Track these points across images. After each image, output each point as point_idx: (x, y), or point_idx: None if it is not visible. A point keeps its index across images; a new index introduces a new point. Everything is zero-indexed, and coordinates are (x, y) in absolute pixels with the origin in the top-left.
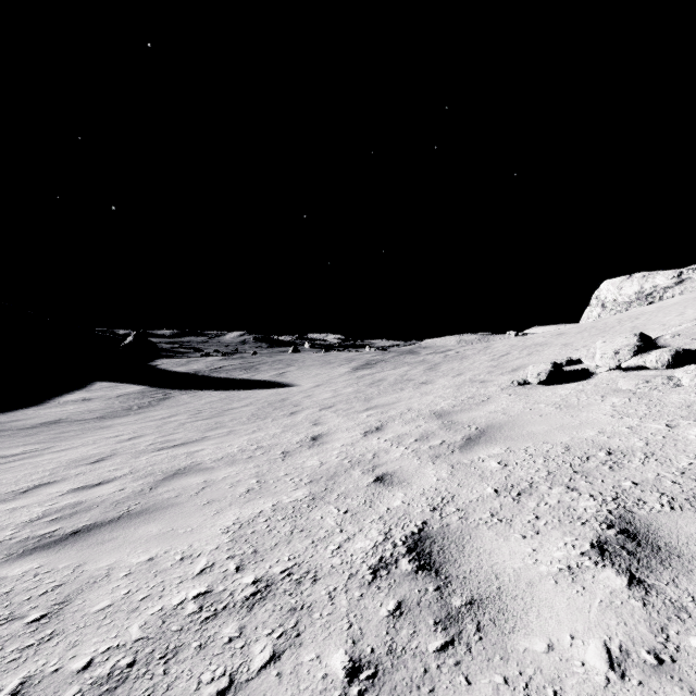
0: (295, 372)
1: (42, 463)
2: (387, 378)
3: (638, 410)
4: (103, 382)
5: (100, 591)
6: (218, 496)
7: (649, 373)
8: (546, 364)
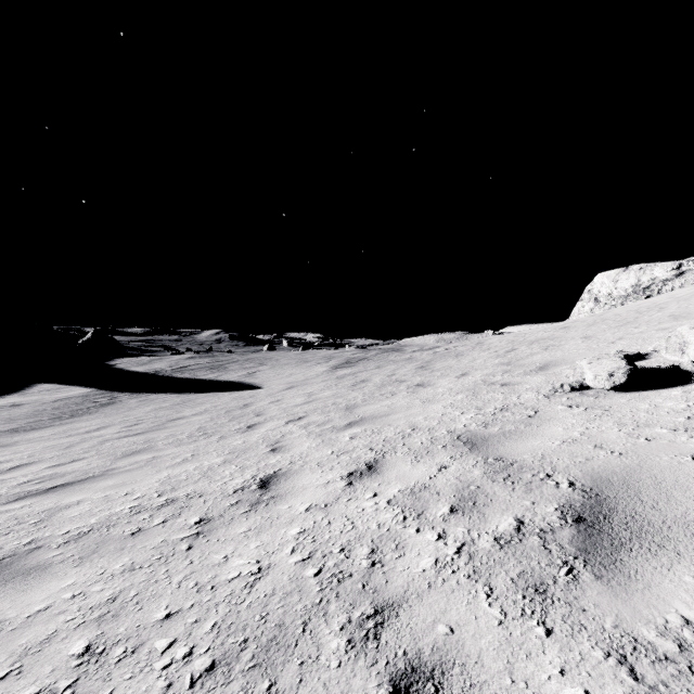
0: (267, 371)
1: None
2: (372, 379)
3: None
4: (46, 383)
5: None
6: None
7: None
8: (613, 360)
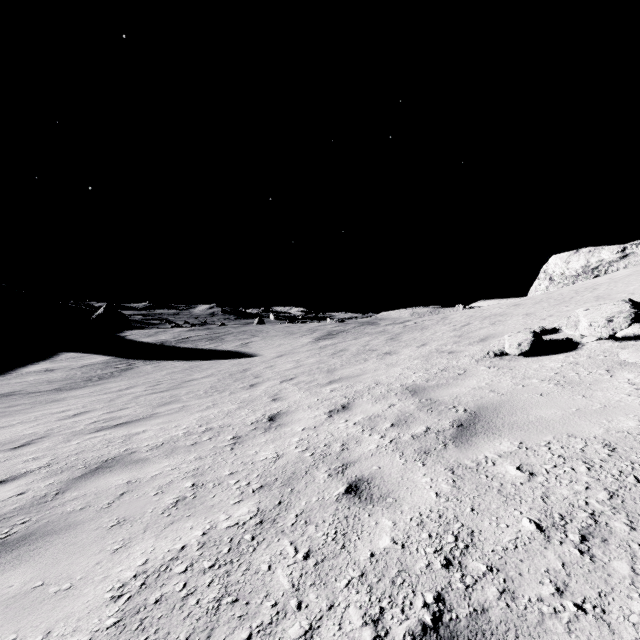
0: (259, 342)
1: None
2: (349, 349)
3: None
4: (70, 352)
5: None
6: (134, 511)
7: None
8: (525, 334)
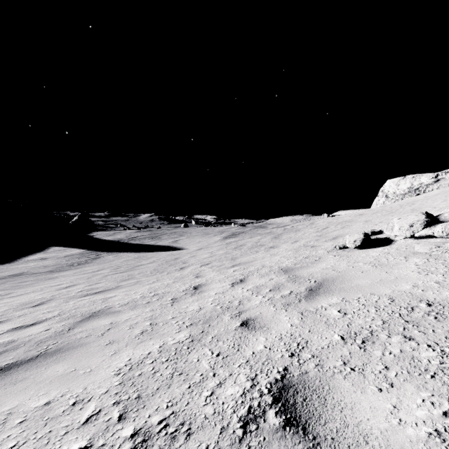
0: (185, 240)
1: None
2: (246, 244)
3: (438, 268)
4: (56, 247)
5: None
6: (118, 337)
7: (437, 240)
8: (359, 234)
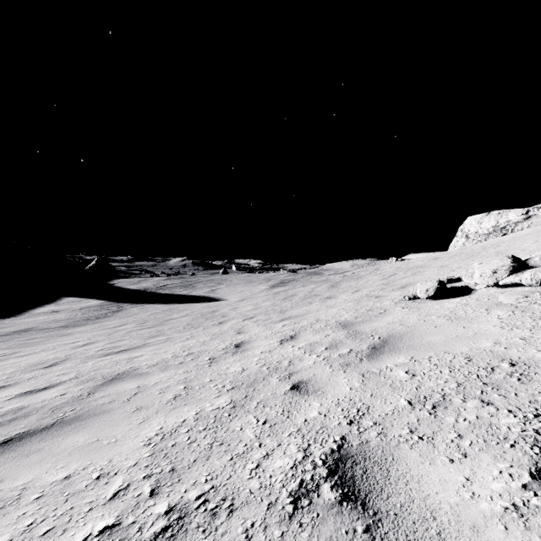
0: (224, 289)
1: (4, 367)
2: (298, 294)
3: (525, 322)
4: (70, 297)
5: (4, 520)
6: (147, 402)
7: (525, 289)
8: (432, 282)
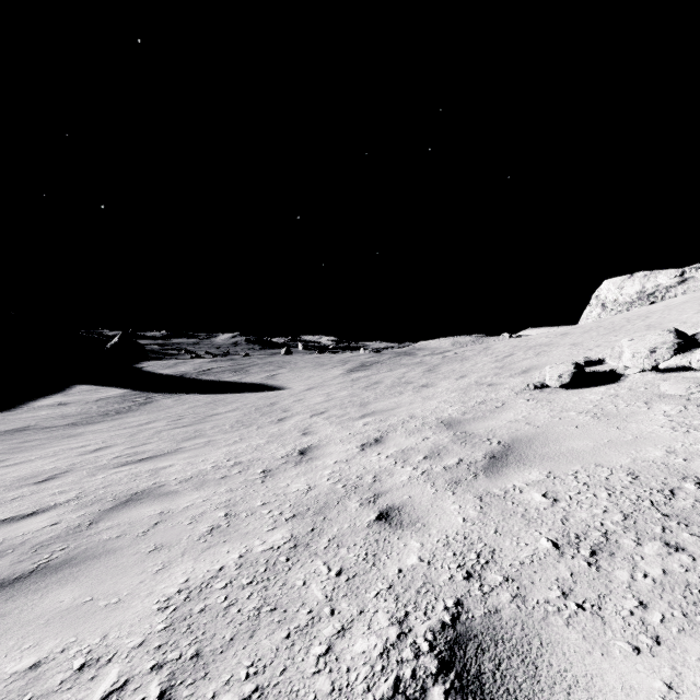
0: (286, 374)
1: None
2: (384, 381)
3: None
4: (84, 385)
5: None
6: (170, 538)
7: (696, 375)
8: (567, 365)
